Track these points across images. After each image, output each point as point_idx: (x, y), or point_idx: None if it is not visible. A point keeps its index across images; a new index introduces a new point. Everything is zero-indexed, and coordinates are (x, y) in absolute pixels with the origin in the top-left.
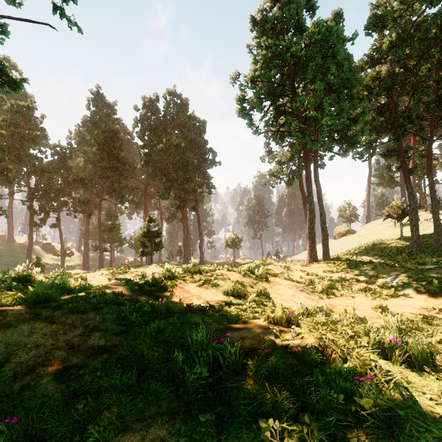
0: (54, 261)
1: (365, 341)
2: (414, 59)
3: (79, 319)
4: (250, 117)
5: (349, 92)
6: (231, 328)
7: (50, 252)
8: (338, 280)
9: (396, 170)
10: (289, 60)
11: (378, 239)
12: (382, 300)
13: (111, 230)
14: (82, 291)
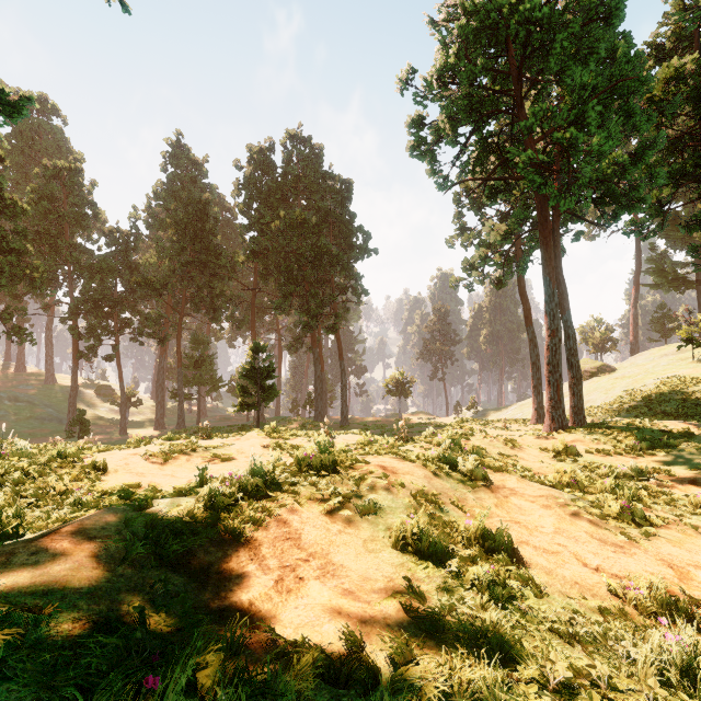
0: (113, 414)
1: None
2: None
3: None
4: (433, 158)
5: (622, 106)
6: None
7: (107, 399)
8: (629, 474)
9: None
10: (514, 31)
11: (667, 384)
12: None
13: (199, 365)
14: None
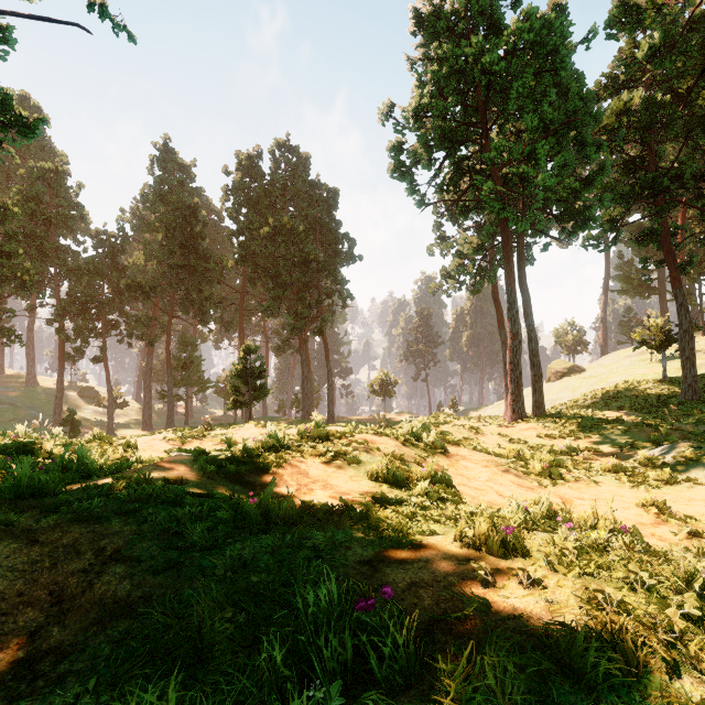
0: (98, 415)
1: (694, 605)
2: (689, 79)
3: (89, 534)
4: (411, 179)
5: (577, 136)
6: (388, 557)
7: (91, 401)
8: (564, 451)
9: (657, 267)
10: (478, 79)
11: (625, 383)
12: (649, 488)
13: (187, 366)
14: (112, 473)
